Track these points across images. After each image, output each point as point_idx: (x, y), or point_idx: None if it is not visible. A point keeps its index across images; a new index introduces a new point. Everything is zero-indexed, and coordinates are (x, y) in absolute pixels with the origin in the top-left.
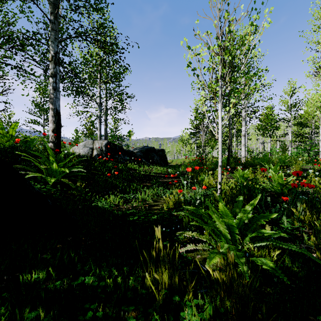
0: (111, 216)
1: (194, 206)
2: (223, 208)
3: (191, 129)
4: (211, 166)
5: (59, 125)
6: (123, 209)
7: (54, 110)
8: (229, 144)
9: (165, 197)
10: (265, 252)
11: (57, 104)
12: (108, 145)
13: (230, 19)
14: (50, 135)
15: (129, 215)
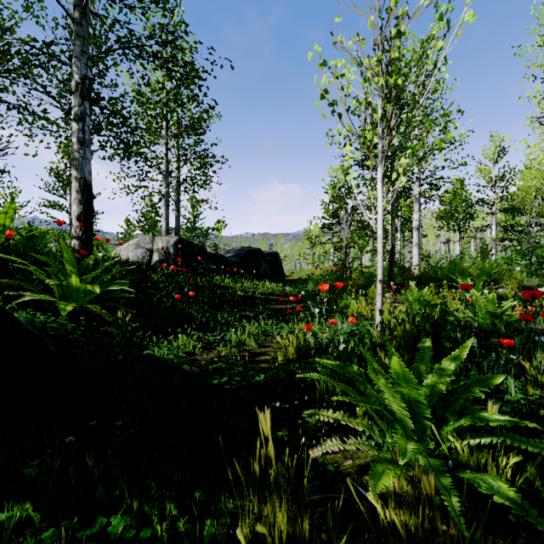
0: (177, 377)
1: (337, 358)
2: (400, 368)
3: (325, 219)
4: (361, 281)
5: (90, 207)
6: (201, 361)
7: (81, 180)
8: (392, 242)
9: (281, 339)
10: (485, 456)
11: (86, 170)
12: (179, 244)
13: (400, 12)
14: (74, 226)
15: (212, 374)
